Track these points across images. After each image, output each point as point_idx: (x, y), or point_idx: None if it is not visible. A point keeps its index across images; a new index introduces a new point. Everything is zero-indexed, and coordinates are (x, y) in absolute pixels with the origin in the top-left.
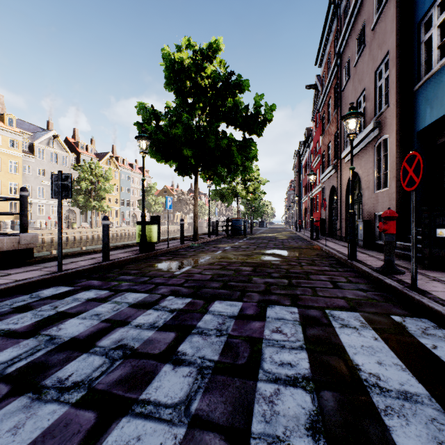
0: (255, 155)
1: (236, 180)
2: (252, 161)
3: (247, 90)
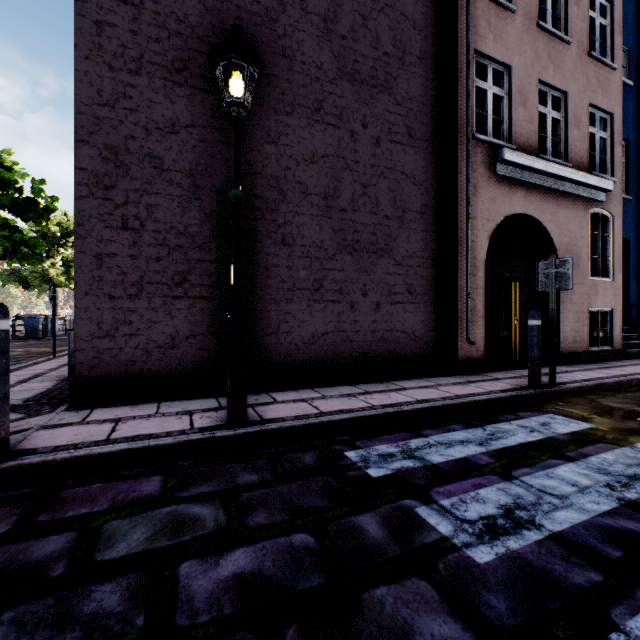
0: (37, 244)
1: (54, 258)
2: (35, 250)
3: (11, 178)
